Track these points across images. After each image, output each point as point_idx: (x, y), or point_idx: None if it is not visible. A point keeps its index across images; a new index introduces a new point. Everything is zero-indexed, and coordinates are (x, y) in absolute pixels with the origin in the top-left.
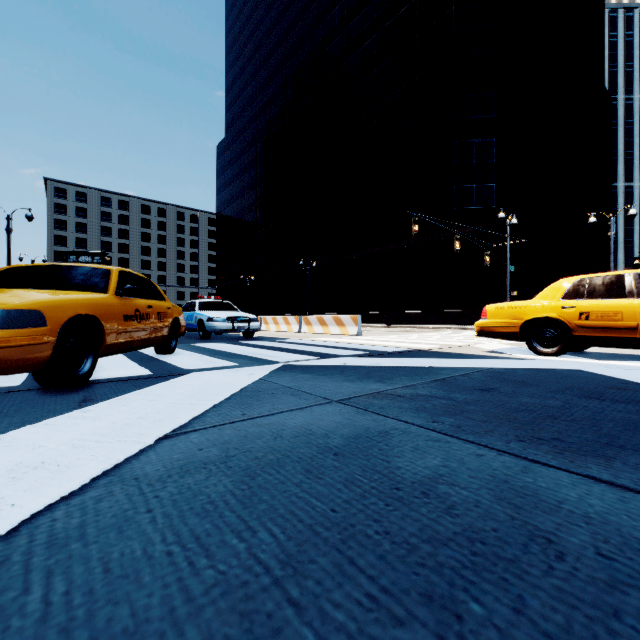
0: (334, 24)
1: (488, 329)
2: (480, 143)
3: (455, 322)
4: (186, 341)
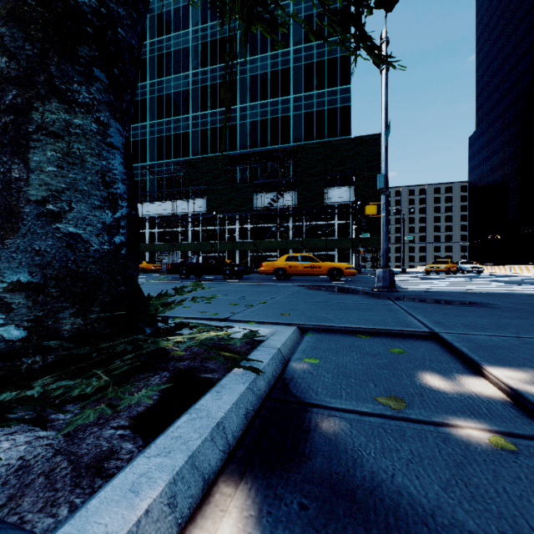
0: None
1: None
2: None
3: None
4: None
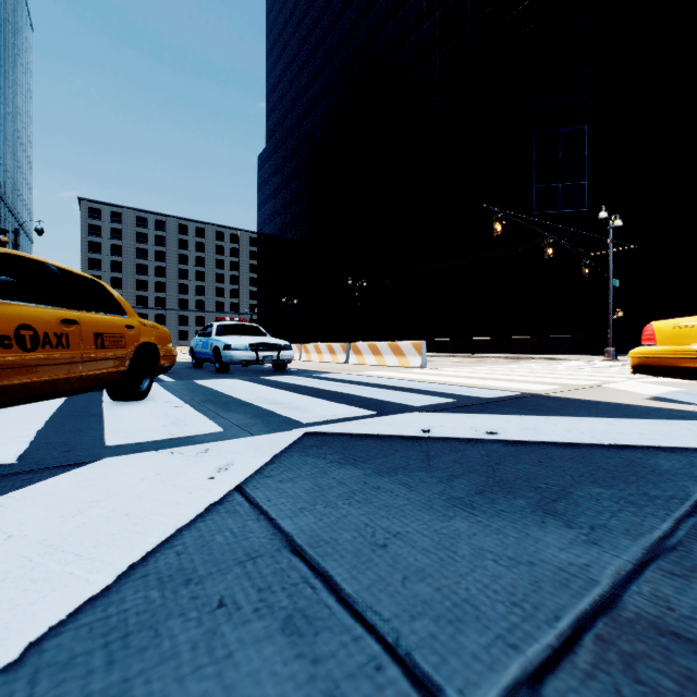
0: (388, 7)
1: (660, 362)
2: (567, 133)
3: (536, 351)
4: (194, 376)
